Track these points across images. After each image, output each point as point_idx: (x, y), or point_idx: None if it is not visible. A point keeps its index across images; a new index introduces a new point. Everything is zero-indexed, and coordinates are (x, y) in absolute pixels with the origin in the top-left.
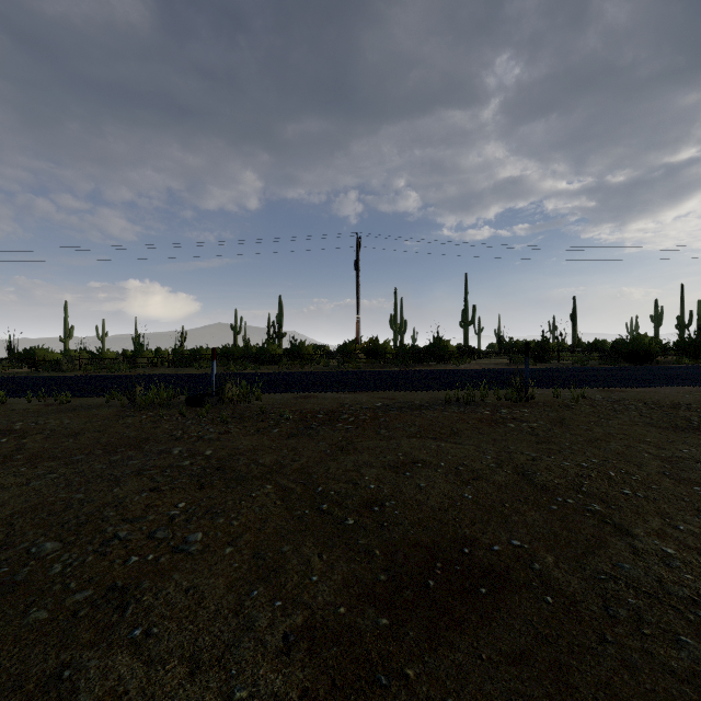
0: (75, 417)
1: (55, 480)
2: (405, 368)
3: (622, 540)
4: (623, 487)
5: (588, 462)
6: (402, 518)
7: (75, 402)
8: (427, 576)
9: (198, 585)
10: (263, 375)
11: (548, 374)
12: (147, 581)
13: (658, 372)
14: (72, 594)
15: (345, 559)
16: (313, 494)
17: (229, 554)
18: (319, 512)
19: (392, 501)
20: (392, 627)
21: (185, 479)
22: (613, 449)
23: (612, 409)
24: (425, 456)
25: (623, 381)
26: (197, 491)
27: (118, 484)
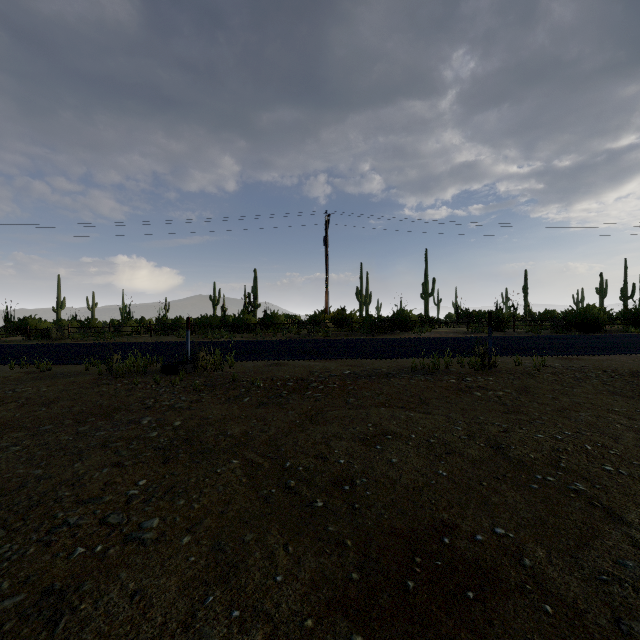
0: (52, 385)
1: (17, 453)
2: (371, 336)
3: (617, 528)
4: (604, 463)
5: (562, 434)
6: (374, 499)
7: (56, 370)
8: (406, 575)
9: (146, 587)
10: (238, 343)
11: (505, 342)
12: (89, 581)
13: (609, 341)
14: (1, 599)
15: (313, 551)
16: (281, 470)
17: (186, 545)
18: (286, 491)
19: (363, 478)
20: None
21: (150, 452)
22: (584, 420)
23: (574, 377)
24: (395, 427)
25: (579, 349)
26: (161, 466)
27: (81, 458)
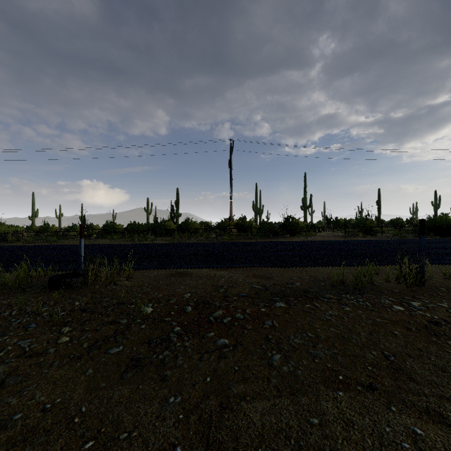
0: None
1: None
2: (267, 239)
3: None
4: None
5: None
6: None
7: None
8: None
9: None
10: (155, 246)
11: (390, 246)
12: None
13: None
14: None
15: None
16: None
17: None
18: None
19: None
20: None
21: None
22: None
23: None
24: None
25: None
26: None
27: None
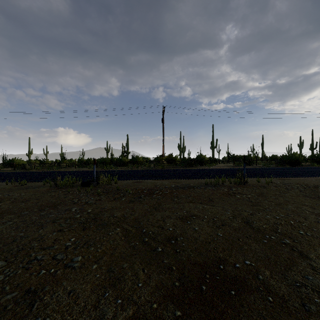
0: (27, 192)
1: (11, 225)
2: (185, 168)
3: (304, 261)
4: (299, 230)
5: (279, 216)
6: (186, 247)
7: (28, 184)
8: (201, 283)
9: (76, 289)
10: (119, 171)
11: (252, 171)
12: (48, 286)
13: (304, 170)
14: (6, 294)
15: (157, 272)
16: (141, 233)
17: (94, 269)
18: (143, 243)
19: (181, 237)
20: (183, 317)
21: (76, 224)
22: (290, 209)
23: (286, 188)
24: (197, 212)
25: (288, 174)
26: (82, 231)
27: (42, 227)
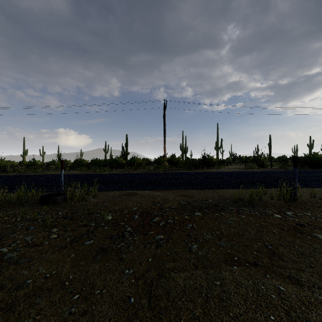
0: None
1: None
2: (190, 171)
3: None
4: None
5: None
6: None
7: None
8: None
9: None
10: (111, 175)
11: (276, 175)
12: None
13: None
14: None
15: None
16: None
17: None
18: None
19: None
20: None
21: None
22: None
23: None
24: None
25: None
26: None
27: None
